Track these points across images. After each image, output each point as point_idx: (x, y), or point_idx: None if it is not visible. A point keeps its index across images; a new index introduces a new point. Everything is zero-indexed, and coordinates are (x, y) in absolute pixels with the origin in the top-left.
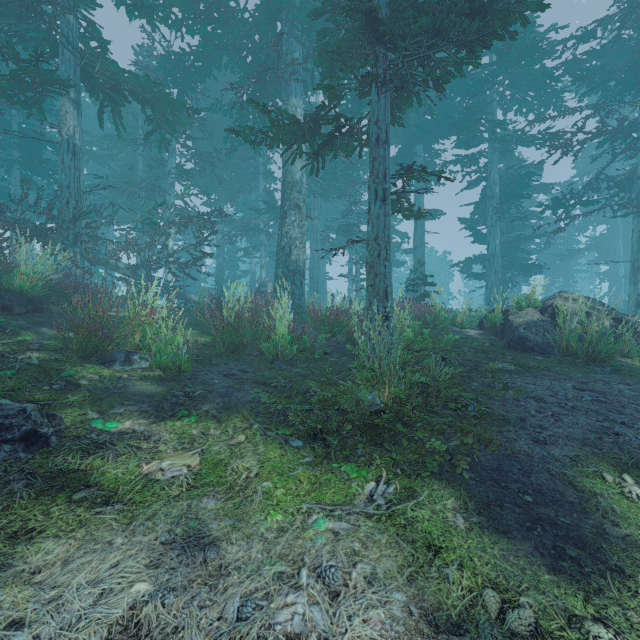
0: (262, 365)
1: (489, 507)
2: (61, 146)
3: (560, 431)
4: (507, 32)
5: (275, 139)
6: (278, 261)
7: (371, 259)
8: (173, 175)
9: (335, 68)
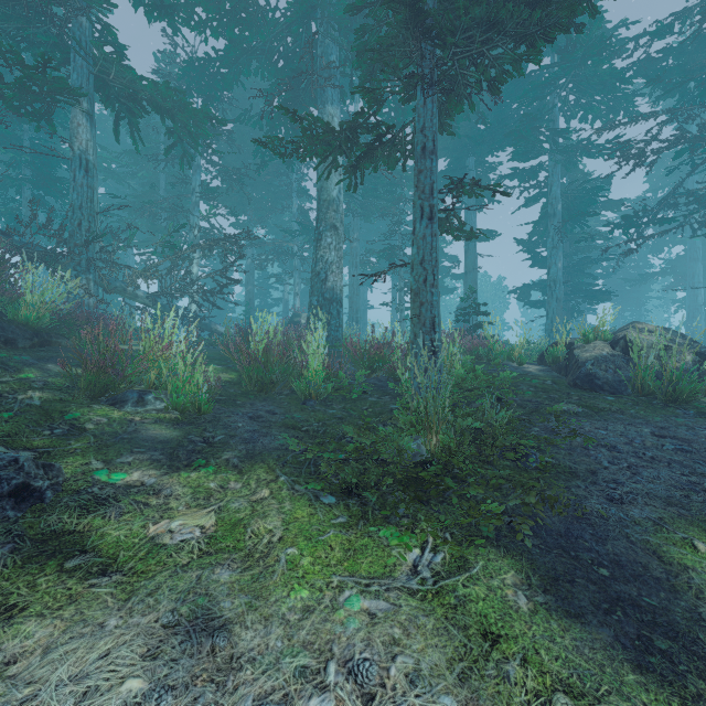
0: (293, 406)
1: (557, 583)
2: (73, 162)
3: (639, 487)
4: (573, 24)
5: (308, 151)
6: (312, 288)
7: (416, 286)
8: (197, 194)
9: (376, 70)
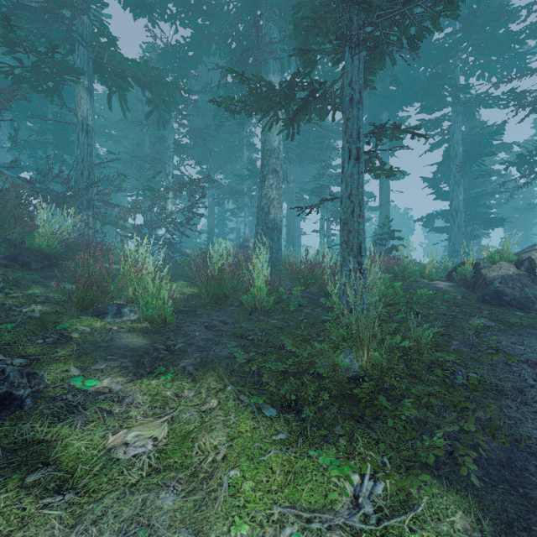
0: (241, 316)
1: (512, 530)
2: (77, 126)
3: None
4: None
5: (253, 107)
6: (258, 219)
7: (345, 216)
8: (171, 149)
9: (309, 40)
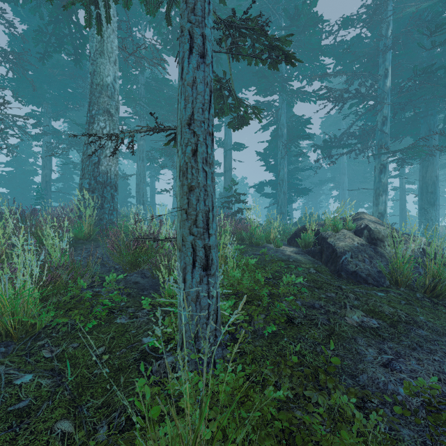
0: None
1: None
2: None
3: None
4: None
5: None
6: (83, 171)
7: (180, 160)
8: None
9: None
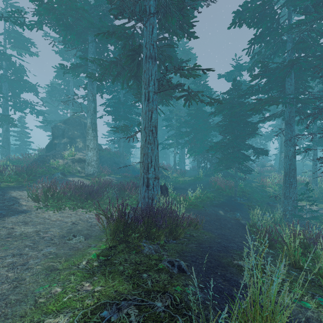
0: None
1: None
2: None
3: None
4: None
5: None
6: (279, 164)
7: (313, 175)
8: None
9: (302, 131)
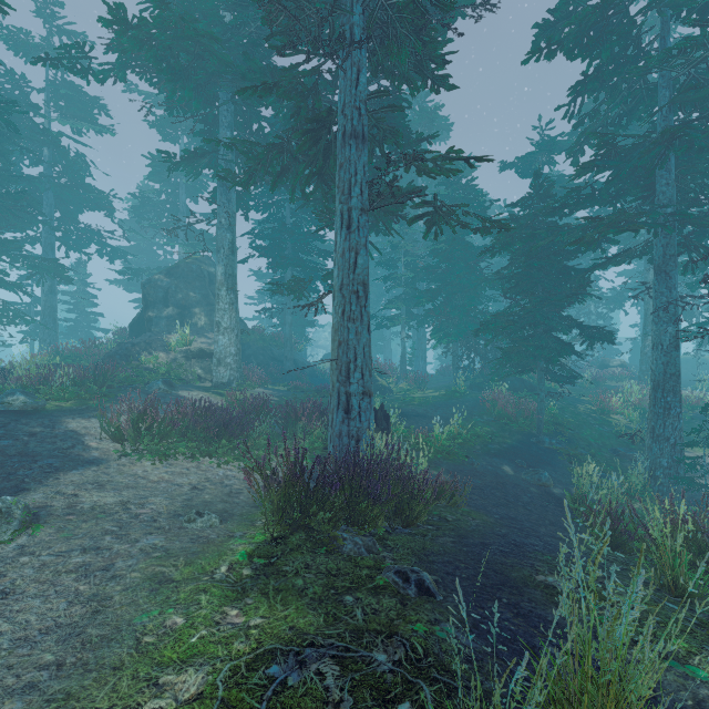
0: None
1: None
2: None
3: None
4: None
5: None
6: (642, 361)
7: None
8: None
9: (695, 286)
